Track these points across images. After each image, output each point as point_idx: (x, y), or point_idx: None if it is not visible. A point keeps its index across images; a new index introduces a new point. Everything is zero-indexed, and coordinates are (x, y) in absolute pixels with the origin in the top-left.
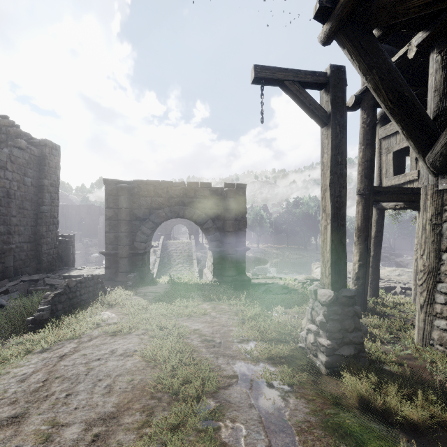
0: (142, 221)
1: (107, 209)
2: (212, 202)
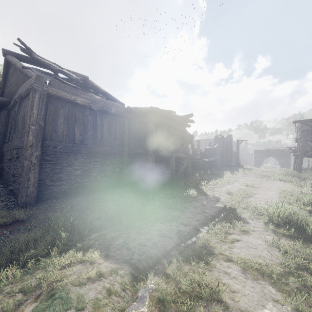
0: (262, 158)
1: (254, 155)
2: (280, 153)
